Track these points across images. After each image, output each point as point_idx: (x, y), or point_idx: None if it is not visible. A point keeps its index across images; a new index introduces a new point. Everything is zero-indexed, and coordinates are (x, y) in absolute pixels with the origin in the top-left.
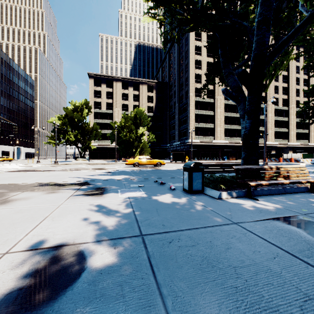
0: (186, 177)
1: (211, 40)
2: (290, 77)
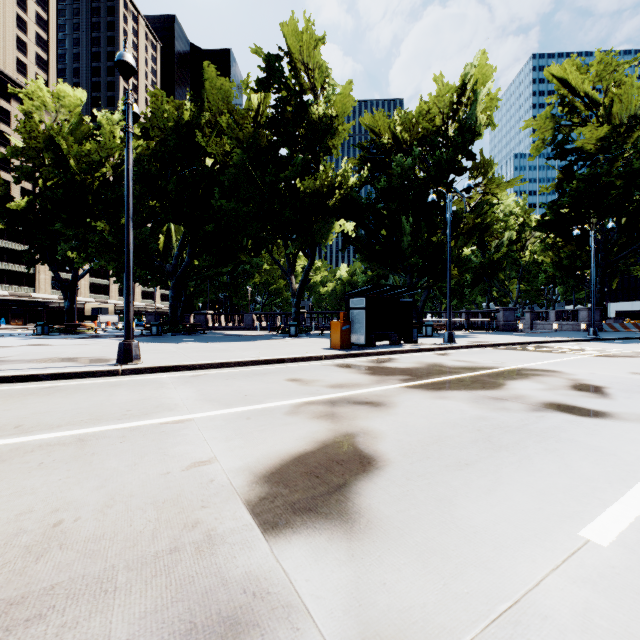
0: (40, 329)
1: None
2: None
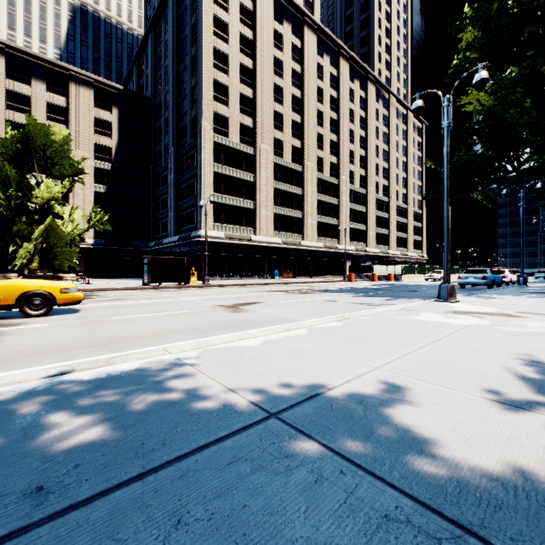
0: None
1: (248, 20)
2: (369, 141)
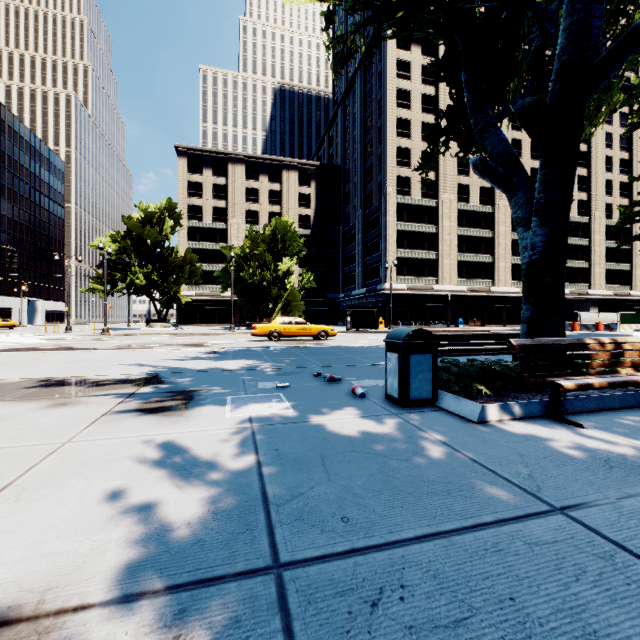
0: (394, 366)
1: (430, 78)
2: (593, 155)
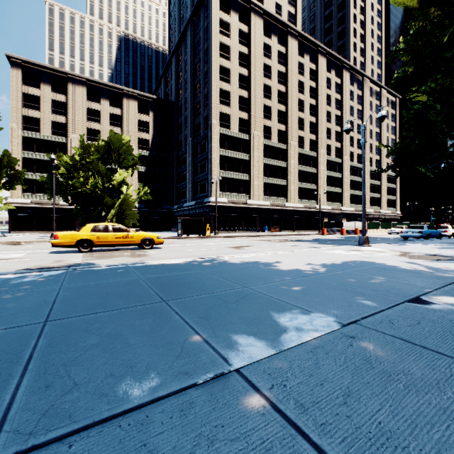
0: None
1: (244, 40)
2: (344, 119)
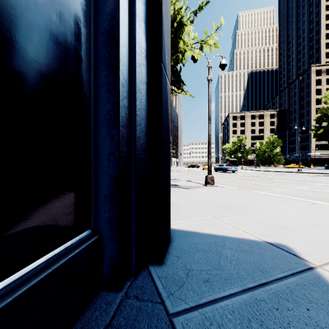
0: (325, 167)
1: None
2: None
